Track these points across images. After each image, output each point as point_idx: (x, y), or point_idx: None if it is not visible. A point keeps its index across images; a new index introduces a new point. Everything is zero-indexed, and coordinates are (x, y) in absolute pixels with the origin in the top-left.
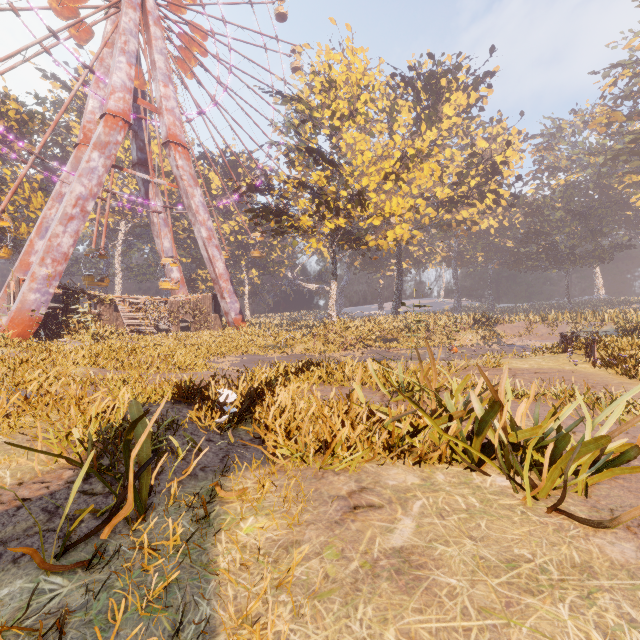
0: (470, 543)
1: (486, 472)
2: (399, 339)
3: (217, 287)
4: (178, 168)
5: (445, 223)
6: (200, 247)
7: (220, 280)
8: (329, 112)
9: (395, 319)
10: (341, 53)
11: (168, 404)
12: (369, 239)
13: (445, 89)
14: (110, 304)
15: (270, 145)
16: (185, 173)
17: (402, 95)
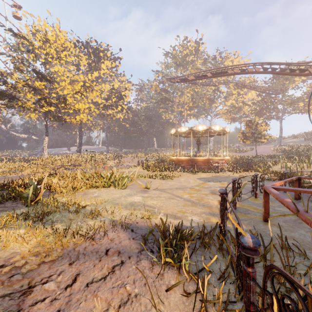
0: (107, 193)
1: (111, 187)
2: (82, 165)
3: None
4: None
5: (102, 114)
6: None
7: None
8: (45, 51)
9: (79, 156)
10: (53, 28)
11: None
12: (67, 118)
13: (102, 57)
14: None
15: (1, 54)
16: None
17: (82, 51)
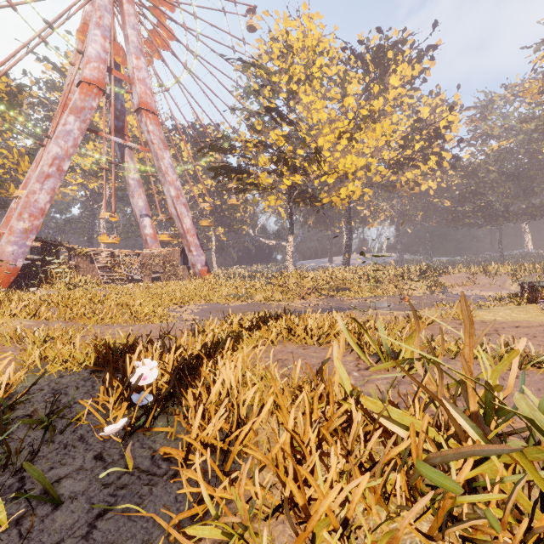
0: None
1: None
2: (351, 288)
3: (185, 241)
4: (149, 133)
5: (390, 184)
6: (169, 205)
7: (187, 235)
8: (286, 77)
9: (346, 270)
10: (298, 19)
11: (85, 373)
12: (323, 196)
13: (392, 61)
14: (86, 256)
15: (232, 110)
16: (155, 137)
17: (352, 68)
